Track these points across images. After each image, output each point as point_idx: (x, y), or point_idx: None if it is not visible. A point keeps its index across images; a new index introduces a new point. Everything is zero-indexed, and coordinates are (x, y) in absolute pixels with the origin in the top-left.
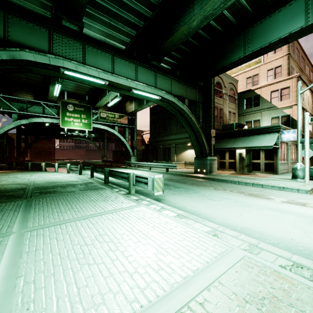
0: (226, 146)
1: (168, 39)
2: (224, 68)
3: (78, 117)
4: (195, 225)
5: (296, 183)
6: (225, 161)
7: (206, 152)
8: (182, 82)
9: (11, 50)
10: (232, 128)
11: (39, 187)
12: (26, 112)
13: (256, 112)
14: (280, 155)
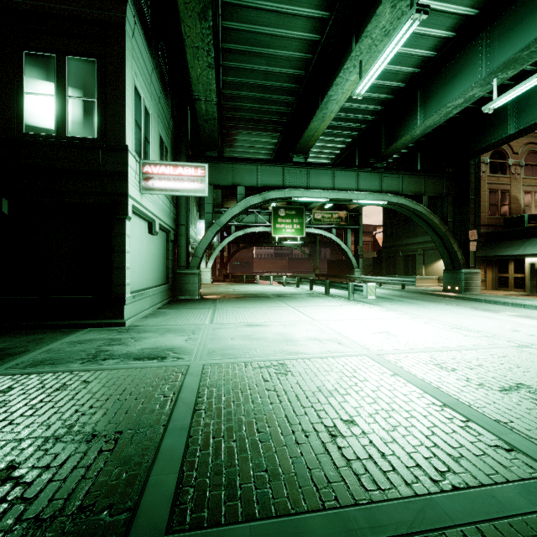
0: (503, 253)
1: (391, 146)
2: (480, 151)
3: (290, 222)
4: (390, 312)
5: None
6: (507, 276)
7: (458, 262)
8: (418, 175)
9: (263, 193)
10: (521, 224)
11: (274, 294)
12: (242, 223)
13: None
14: None
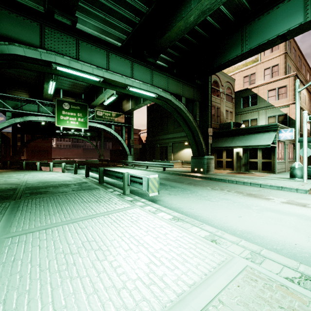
0: (223, 145)
1: (165, 35)
2: (221, 66)
3: (74, 115)
4: (192, 229)
5: (294, 183)
6: (222, 160)
7: (203, 151)
8: (179, 80)
9: None
10: (229, 127)
11: (31, 187)
12: (21, 110)
13: (253, 111)
14: (278, 154)
